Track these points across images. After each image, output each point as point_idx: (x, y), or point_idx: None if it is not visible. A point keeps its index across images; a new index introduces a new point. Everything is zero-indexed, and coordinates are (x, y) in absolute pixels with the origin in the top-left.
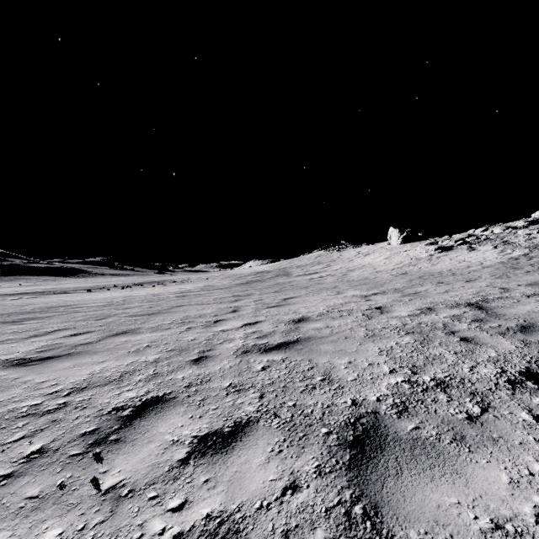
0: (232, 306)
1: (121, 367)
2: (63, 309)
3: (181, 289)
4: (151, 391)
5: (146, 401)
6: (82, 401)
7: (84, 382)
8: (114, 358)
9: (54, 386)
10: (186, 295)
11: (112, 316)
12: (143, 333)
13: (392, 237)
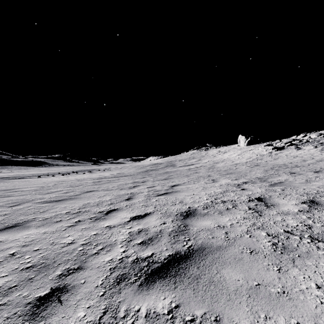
0: (128, 193)
1: None
2: (2, 193)
3: (100, 175)
4: None
5: None
6: None
7: None
8: None
9: None
10: (100, 181)
11: (28, 201)
12: (30, 227)
13: (241, 141)
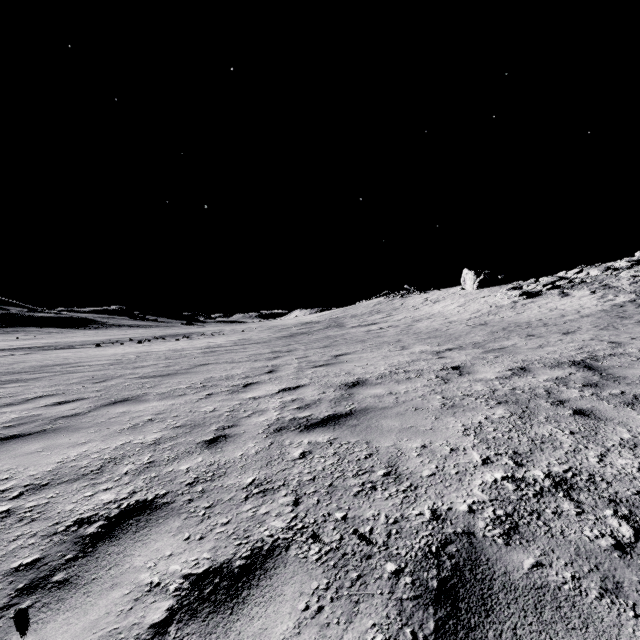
0: (268, 365)
1: (106, 452)
2: (59, 368)
3: (210, 343)
4: (137, 491)
5: (126, 508)
6: (34, 507)
7: (48, 476)
8: (101, 437)
9: (4, 481)
10: (214, 350)
11: (116, 377)
12: (149, 400)
13: (467, 280)
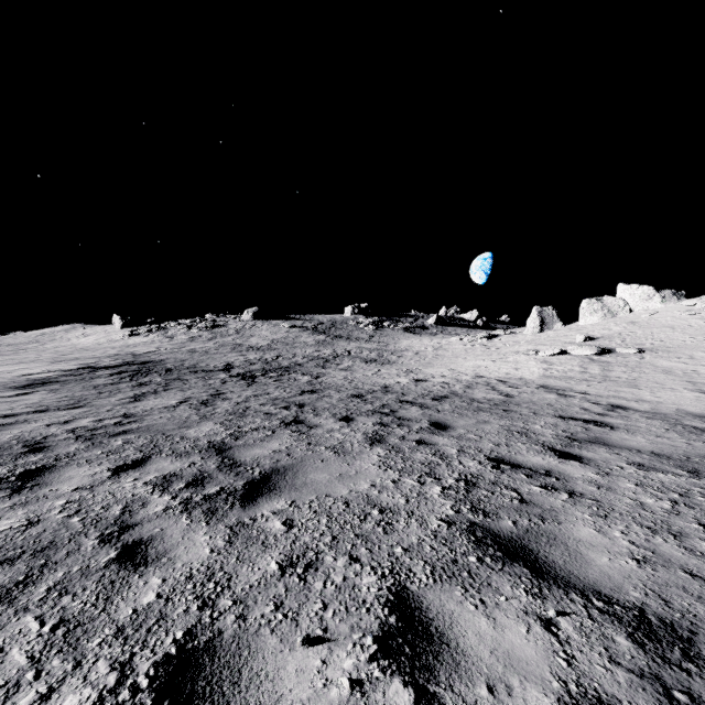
0: None
1: None
2: None
3: None
4: None
5: None
6: None
7: None
8: None
9: None
10: None
11: None
12: None
13: (116, 322)
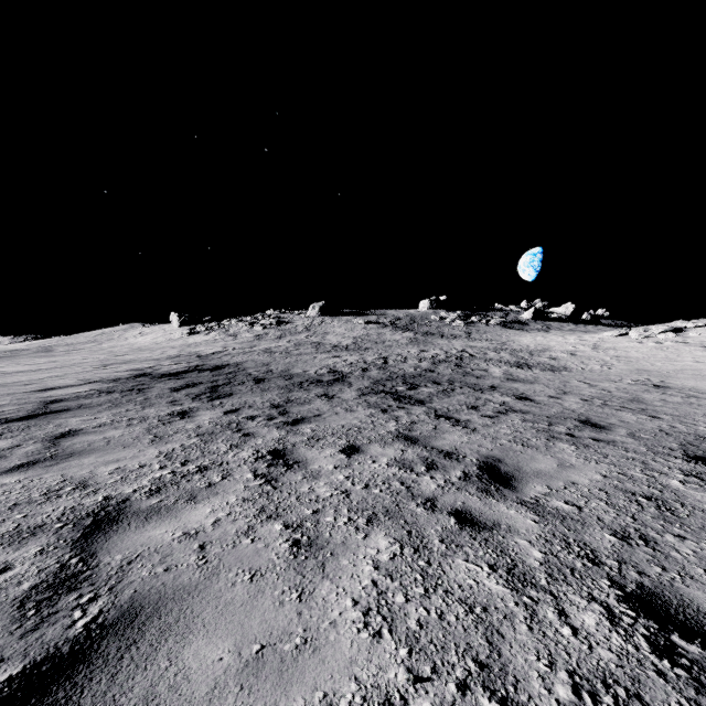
0: None
1: None
2: None
3: None
4: None
5: None
6: None
7: None
8: None
9: None
10: None
11: None
12: None
13: (174, 320)
